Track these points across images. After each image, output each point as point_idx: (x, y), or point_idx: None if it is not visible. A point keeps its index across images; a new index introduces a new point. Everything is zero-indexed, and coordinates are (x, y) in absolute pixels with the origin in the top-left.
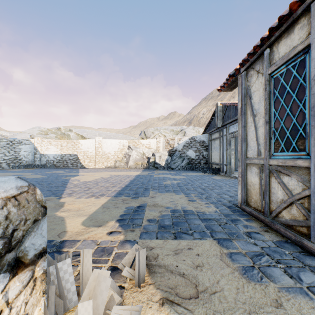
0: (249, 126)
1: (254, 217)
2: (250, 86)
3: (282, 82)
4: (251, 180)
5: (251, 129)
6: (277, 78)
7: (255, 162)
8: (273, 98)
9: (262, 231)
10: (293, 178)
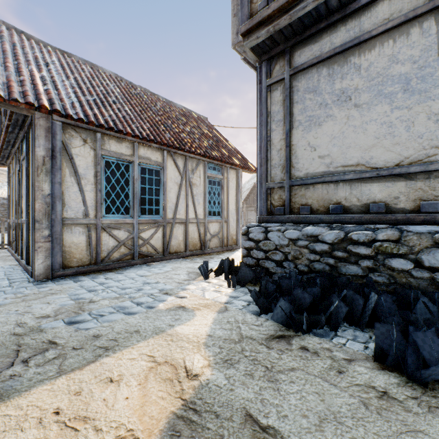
0: (68, 186)
1: (84, 273)
2: (72, 146)
3: (114, 168)
4: (73, 240)
5: (72, 189)
6: (109, 163)
7: (83, 222)
8: (105, 175)
9: (112, 271)
10: (122, 231)
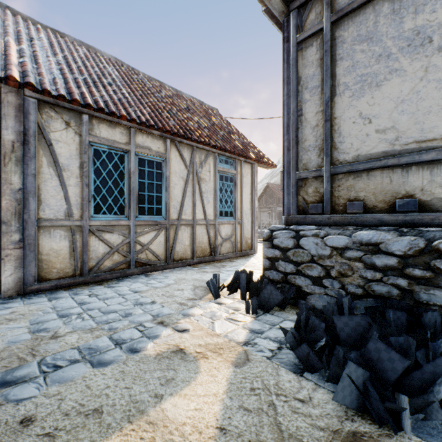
0: (46, 178)
1: (66, 287)
2: (50, 129)
3: (105, 158)
4: (53, 246)
5: (51, 183)
6: (99, 151)
7: (65, 224)
8: (94, 166)
9: (101, 284)
10: (116, 234)
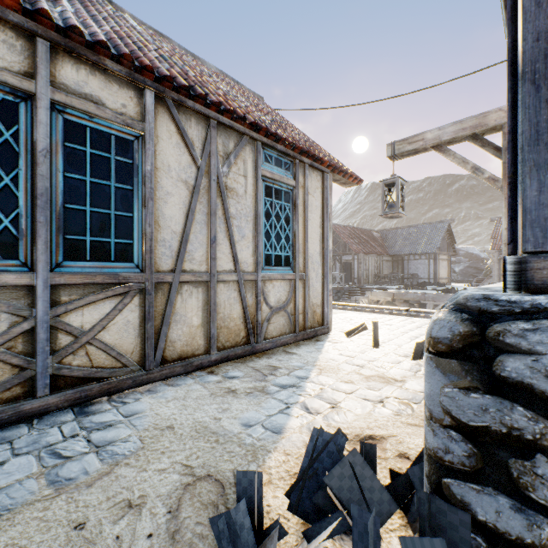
0: None
1: None
2: None
3: None
4: None
5: None
6: None
7: None
8: None
9: None
10: None
